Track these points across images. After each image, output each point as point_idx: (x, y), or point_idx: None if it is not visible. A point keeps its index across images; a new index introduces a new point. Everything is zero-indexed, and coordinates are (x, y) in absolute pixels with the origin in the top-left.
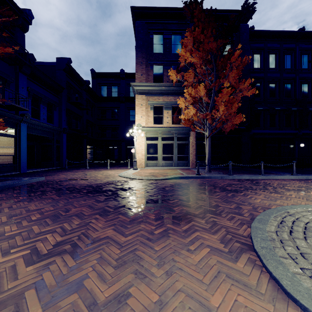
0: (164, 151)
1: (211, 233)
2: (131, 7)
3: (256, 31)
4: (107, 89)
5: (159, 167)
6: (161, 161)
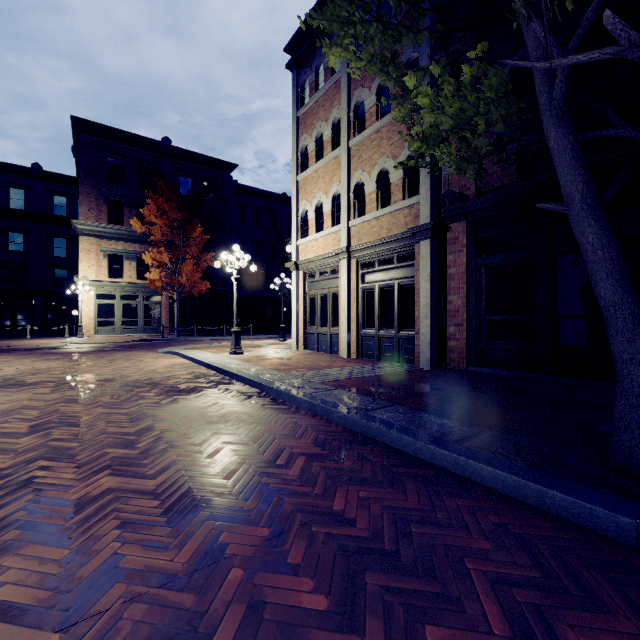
0: (125, 313)
1: (145, 350)
2: (73, 116)
3: (241, 186)
4: None
5: (118, 335)
6: (120, 326)
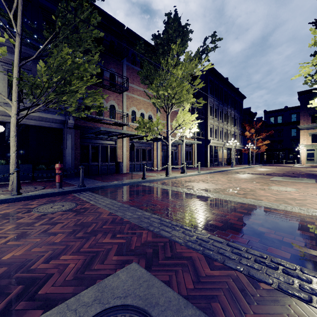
0: None
1: None
2: (297, 92)
3: None
4: (274, 119)
5: (315, 164)
6: (316, 161)
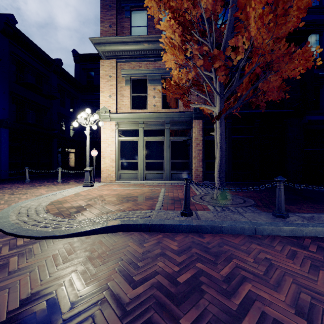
0: (149, 153)
1: None
2: None
3: None
4: (95, 76)
5: (140, 181)
6: (143, 170)
